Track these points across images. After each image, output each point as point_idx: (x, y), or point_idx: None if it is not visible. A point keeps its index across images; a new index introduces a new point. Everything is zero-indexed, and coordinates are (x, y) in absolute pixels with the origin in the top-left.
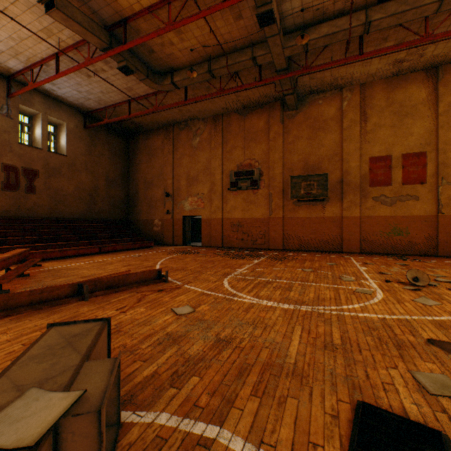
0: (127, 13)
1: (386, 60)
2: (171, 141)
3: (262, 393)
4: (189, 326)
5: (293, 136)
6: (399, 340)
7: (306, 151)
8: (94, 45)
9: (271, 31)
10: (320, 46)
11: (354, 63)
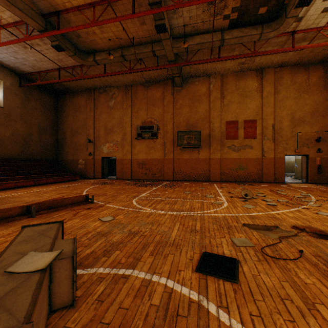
0: (60, 7)
1: (234, 62)
2: (93, 101)
3: (156, 254)
4: (111, 227)
5: (180, 104)
6: (230, 225)
7: (188, 115)
8: (32, 27)
9: (164, 36)
10: (195, 49)
11: (216, 61)
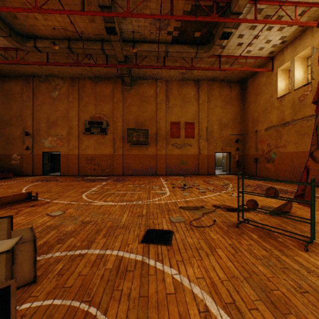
0: None
1: (177, 71)
2: (31, 90)
3: (108, 236)
4: (62, 220)
5: (129, 103)
6: (170, 209)
7: (137, 113)
8: None
9: (115, 38)
10: (143, 55)
11: (162, 69)
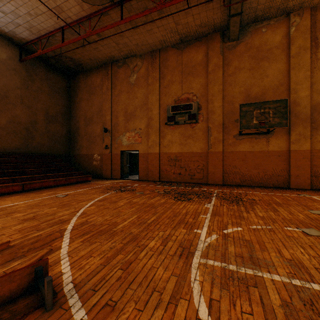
0: None
1: None
2: (109, 79)
3: None
4: None
5: (234, 67)
6: None
7: (248, 83)
8: None
9: None
10: None
11: None
